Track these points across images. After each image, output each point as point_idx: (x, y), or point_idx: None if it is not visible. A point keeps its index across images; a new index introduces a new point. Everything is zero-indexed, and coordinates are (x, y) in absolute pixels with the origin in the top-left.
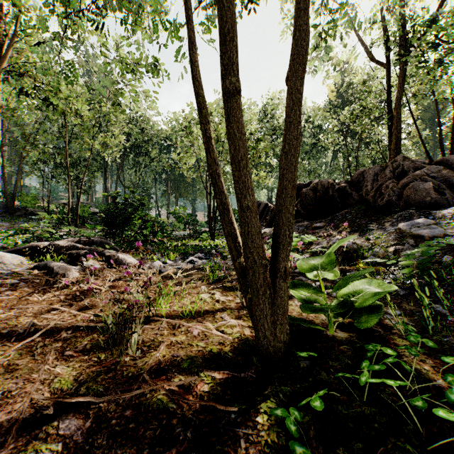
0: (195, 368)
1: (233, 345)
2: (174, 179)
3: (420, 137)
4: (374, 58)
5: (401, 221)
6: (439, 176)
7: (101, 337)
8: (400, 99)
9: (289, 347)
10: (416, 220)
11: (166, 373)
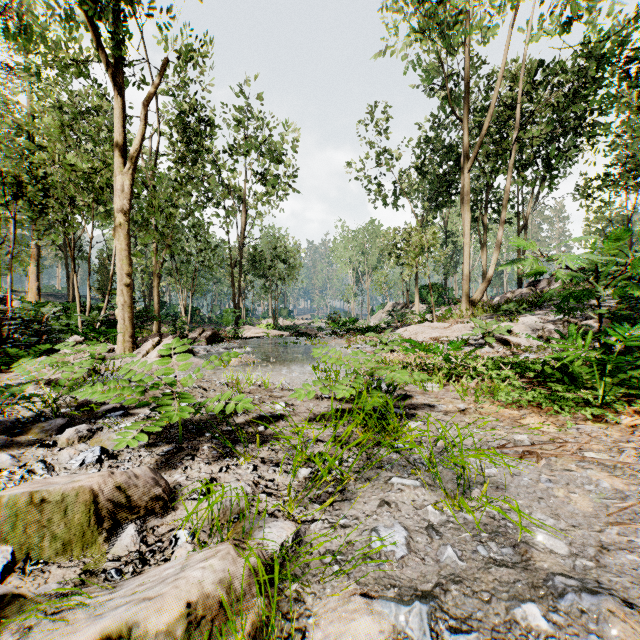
0: None
1: None
2: None
3: None
4: None
5: None
6: None
7: None
8: None
9: None
10: None
11: None
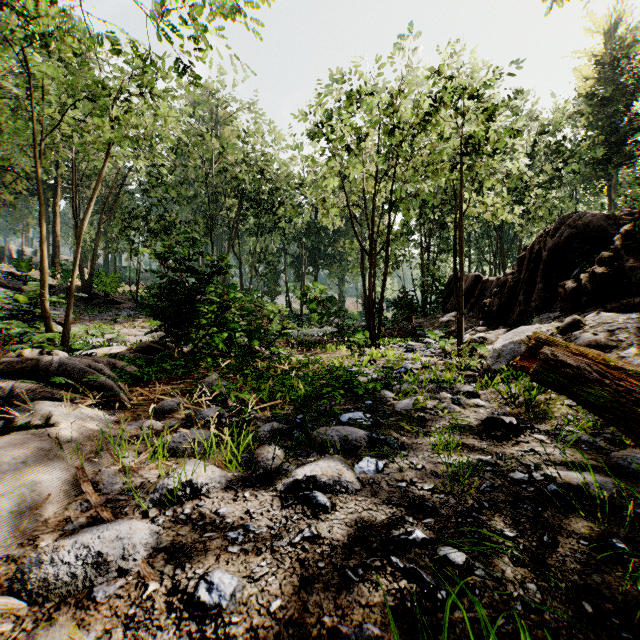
0: None
1: None
2: (311, 249)
3: None
4: None
5: None
6: None
7: None
8: None
9: None
10: None
11: None
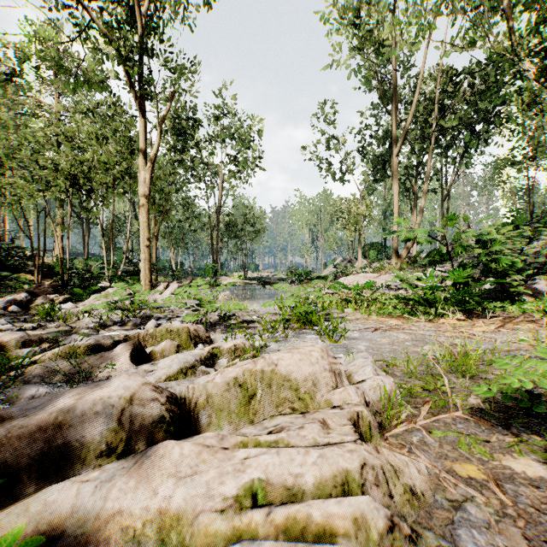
0: None
1: None
2: None
3: None
4: None
5: None
6: None
7: None
8: None
9: None
10: None
11: None
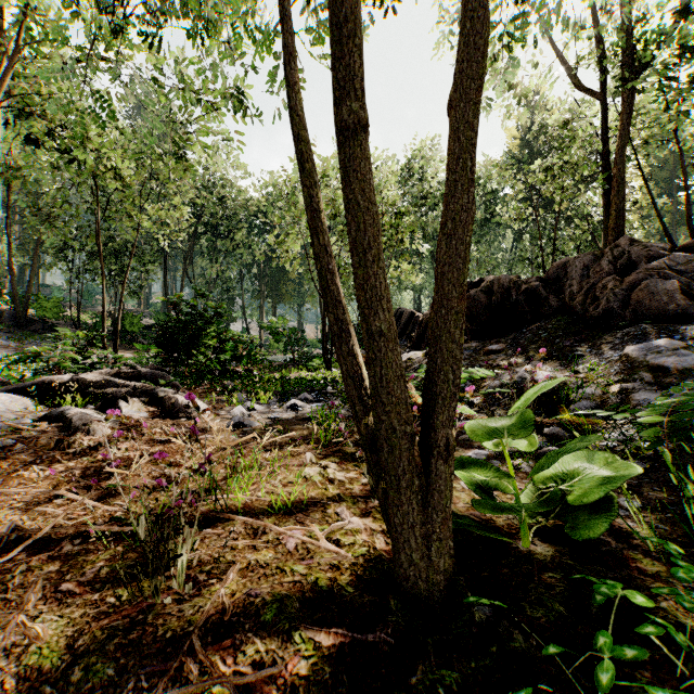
0: (286, 622)
1: (356, 572)
2: (270, 275)
3: (655, 209)
4: (581, 84)
5: (629, 343)
6: (688, 271)
7: (130, 552)
8: (623, 148)
9: (454, 577)
10: (653, 341)
11: (233, 632)
